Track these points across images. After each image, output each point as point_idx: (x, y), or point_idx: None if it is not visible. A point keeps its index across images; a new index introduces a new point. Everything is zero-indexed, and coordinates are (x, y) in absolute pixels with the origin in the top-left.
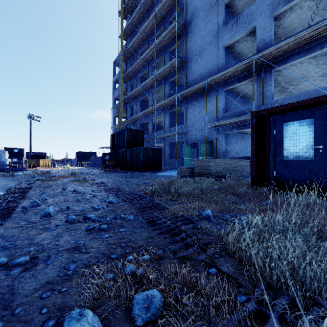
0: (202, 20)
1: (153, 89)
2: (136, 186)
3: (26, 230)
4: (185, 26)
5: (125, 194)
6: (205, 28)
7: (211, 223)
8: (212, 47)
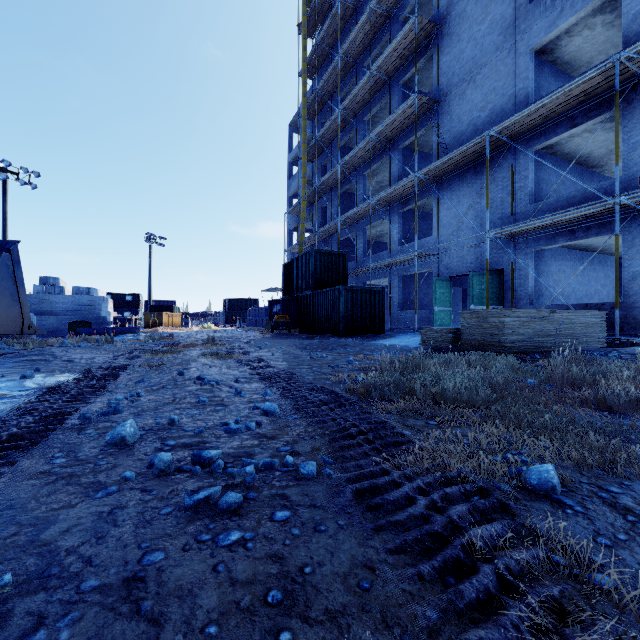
0: (476, 2)
1: (366, 168)
2: (330, 371)
3: (51, 486)
4: (435, 24)
5: (304, 392)
6: (484, 18)
7: (566, 515)
8: (500, 58)
